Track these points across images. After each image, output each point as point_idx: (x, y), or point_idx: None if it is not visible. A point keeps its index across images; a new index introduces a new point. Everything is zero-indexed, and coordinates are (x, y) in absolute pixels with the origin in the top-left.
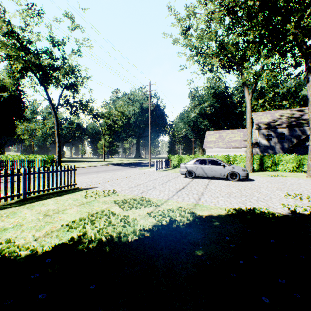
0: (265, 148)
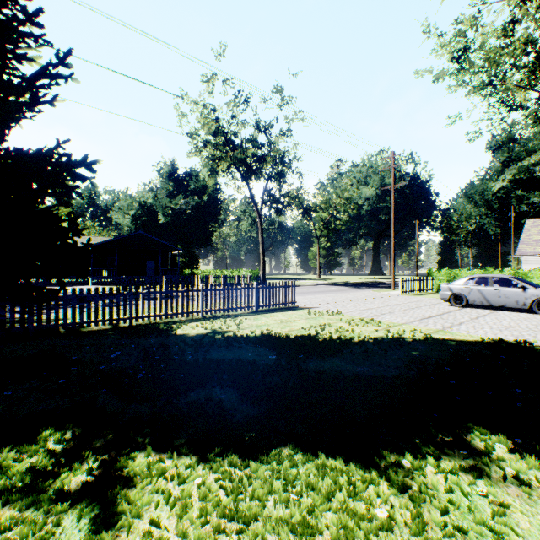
0: None
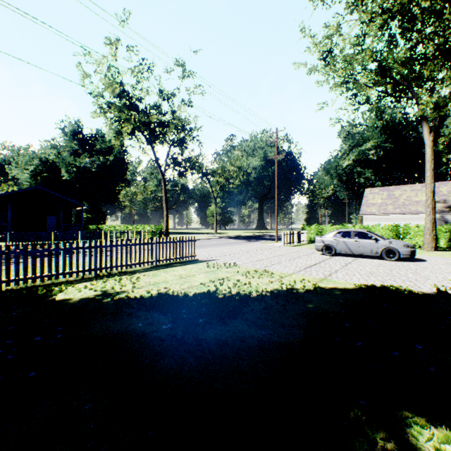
0: None
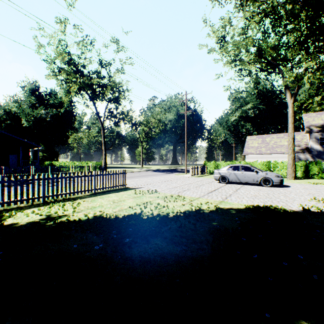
0: (318, 154)
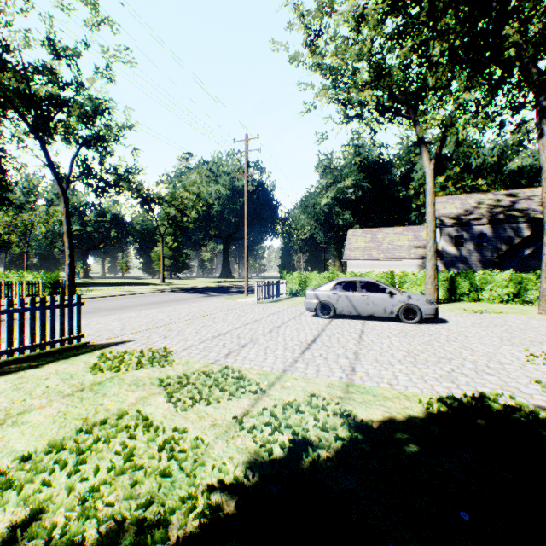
0: (452, 260)
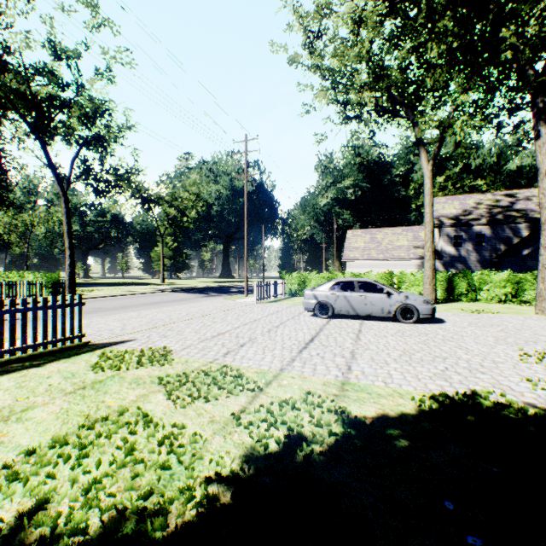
0: (451, 260)
